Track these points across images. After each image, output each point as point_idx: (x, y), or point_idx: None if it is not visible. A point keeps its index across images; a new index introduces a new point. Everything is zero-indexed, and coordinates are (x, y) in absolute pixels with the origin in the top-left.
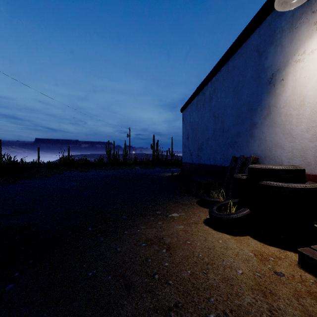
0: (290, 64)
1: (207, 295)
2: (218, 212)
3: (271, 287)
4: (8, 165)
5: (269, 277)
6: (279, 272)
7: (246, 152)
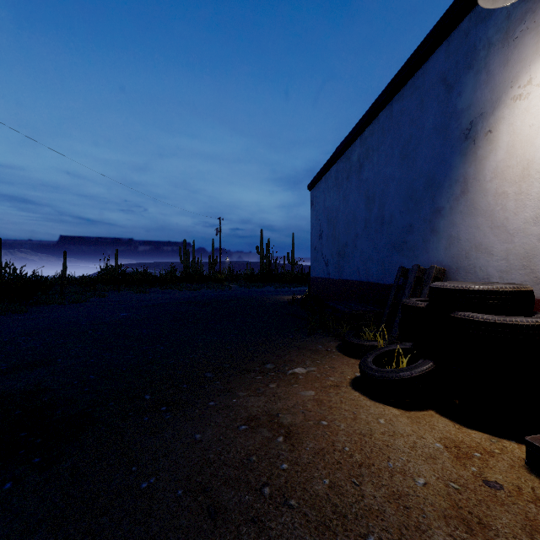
0: (504, 104)
1: (362, 529)
2: (375, 366)
3: (480, 512)
4: (10, 282)
5: (474, 491)
6: (493, 482)
7: (424, 260)
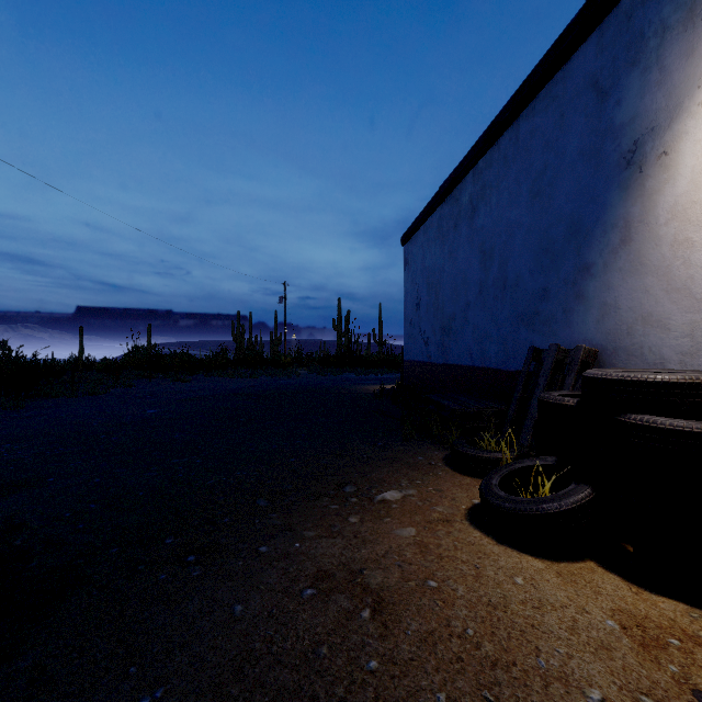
0: (688, 112)
1: None
2: (502, 490)
3: None
4: (3, 367)
5: None
6: None
7: (565, 338)
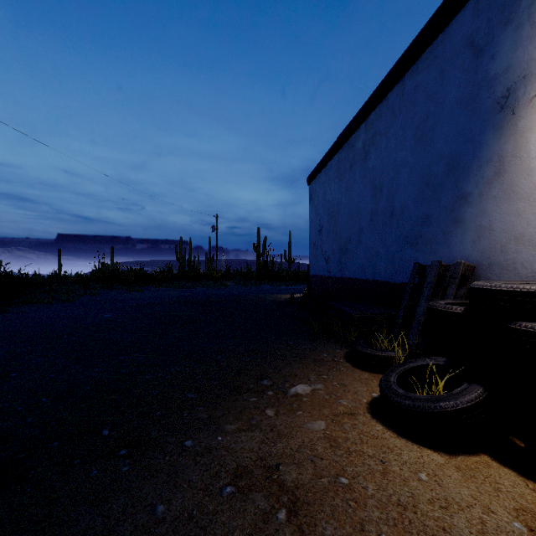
0: None
1: None
2: (398, 385)
3: None
4: None
5: None
6: None
7: (445, 255)
